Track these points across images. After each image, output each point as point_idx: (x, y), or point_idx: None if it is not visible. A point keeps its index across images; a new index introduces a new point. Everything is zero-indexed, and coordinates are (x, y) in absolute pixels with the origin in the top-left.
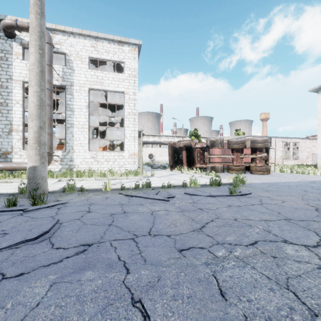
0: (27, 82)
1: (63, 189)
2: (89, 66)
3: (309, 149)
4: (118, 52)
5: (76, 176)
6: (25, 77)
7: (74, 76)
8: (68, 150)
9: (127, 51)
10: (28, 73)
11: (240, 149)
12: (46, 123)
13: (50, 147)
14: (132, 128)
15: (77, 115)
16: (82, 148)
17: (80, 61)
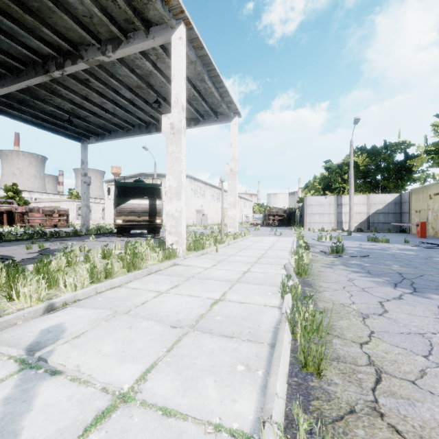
0: None
1: None
2: None
3: None
4: None
5: None
6: None
7: None
8: None
9: None
10: None
11: (51, 214)
12: None
13: None
14: None
15: None
16: None
17: None
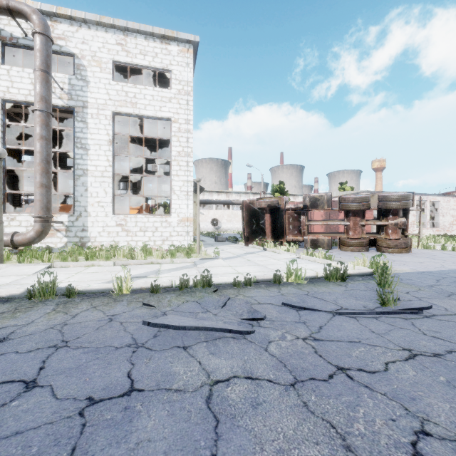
0: (10, 100)
1: (30, 294)
2: (113, 77)
3: (454, 212)
4: (160, 55)
5: (85, 257)
6: (7, 93)
7: (89, 92)
8: (78, 213)
9: (175, 53)
10: (11, 87)
11: (360, 211)
12: (39, 168)
13: (46, 207)
14: (183, 177)
15: (94, 155)
16: (101, 210)
17: (98, 68)
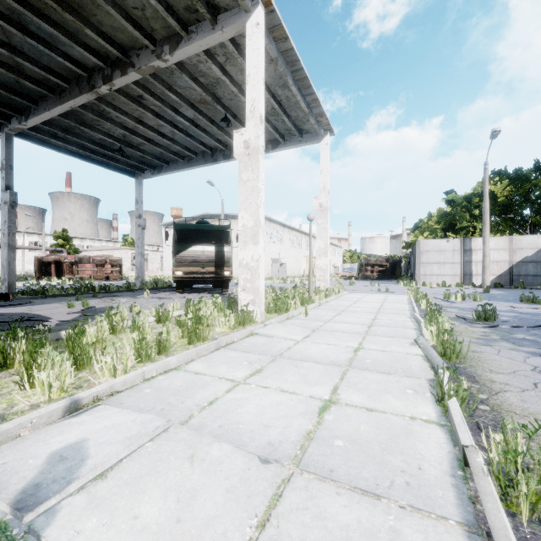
0: None
1: None
2: None
3: None
4: None
5: None
6: None
7: None
8: None
9: None
10: None
11: (102, 264)
12: None
13: None
14: None
15: None
16: None
17: None
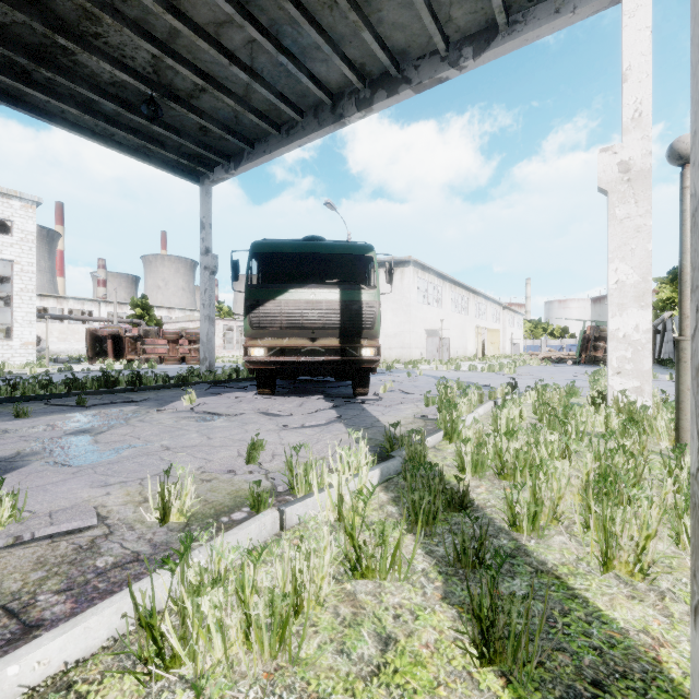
0: None
1: None
2: None
3: None
4: (2, 207)
5: None
6: None
7: None
8: None
9: (18, 208)
10: None
11: (176, 340)
12: None
13: None
14: (26, 309)
15: None
16: None
17: None
